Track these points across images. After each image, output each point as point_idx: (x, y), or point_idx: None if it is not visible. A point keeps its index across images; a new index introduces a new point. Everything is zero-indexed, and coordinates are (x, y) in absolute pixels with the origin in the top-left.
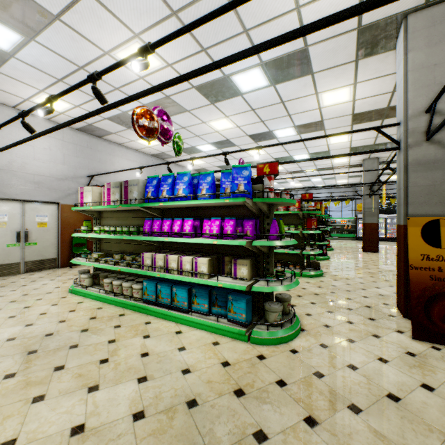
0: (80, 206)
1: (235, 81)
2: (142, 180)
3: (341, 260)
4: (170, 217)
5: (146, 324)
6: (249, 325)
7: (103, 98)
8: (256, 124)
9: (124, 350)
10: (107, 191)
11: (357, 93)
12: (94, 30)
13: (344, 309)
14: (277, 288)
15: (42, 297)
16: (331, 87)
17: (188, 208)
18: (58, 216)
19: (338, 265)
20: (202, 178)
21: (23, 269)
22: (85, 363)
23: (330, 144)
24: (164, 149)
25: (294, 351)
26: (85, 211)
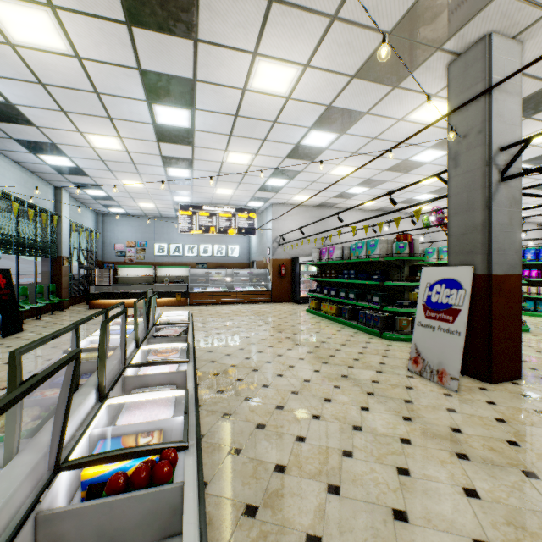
0: None
1: None
2: None
3: None
4: None
5: None
6: None
7: None
8: None
9: None
10: None
11: None
12: None
13: None
14: None
15: None
16: None
17: (530, 264)
18: None
19: None
20: (541, 250)
21: None
22: None
23: None
24: None
25: None
26: None
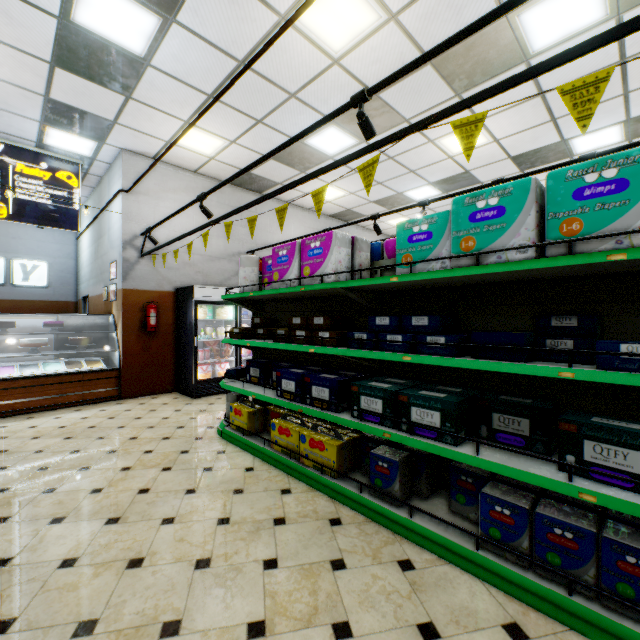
0: None
1: None
2: None
3: None
4: None
5: None
6: None
7: None
8: None
9: None
10: None
11: None
12: None
13: None
14: None
15: None
16: None
17: None
18: None
19: None
20: None
21: None
22: None
23: None
24: None
25: None
26: None
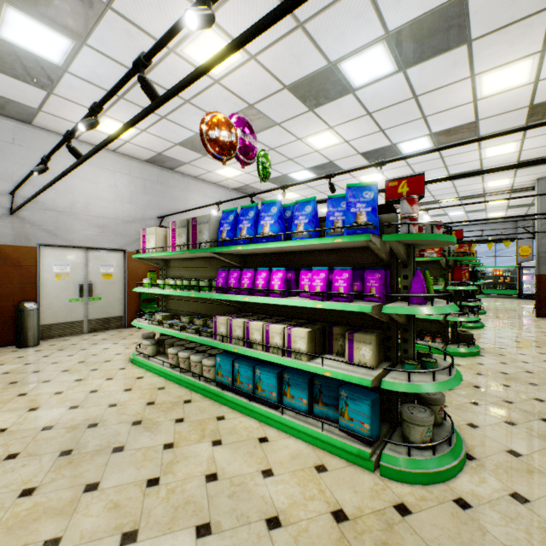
0: (142, 253)
1: (344, 71)
2: (214, 215)
3: (504, 329)
4: (253, 266)
5: (218, 420)
6: (375, 441)
7: (154, 93)
8: (373, 136)
9: (183, 464)
10: (172, 233)
11: (545, 67)
12: (153, 18)
13: (536, 419)
14: (426, 386)
15: (98, 367)
16: (499, 62)
17: (278, 254)
18: (125, 266)
19: (502, 338)
20: (298, 208)
21: (87, 328)
22: (127, 482)
23: (485, 159)
24: (248, 180)
25: (463, 503)
26: (148, 259)
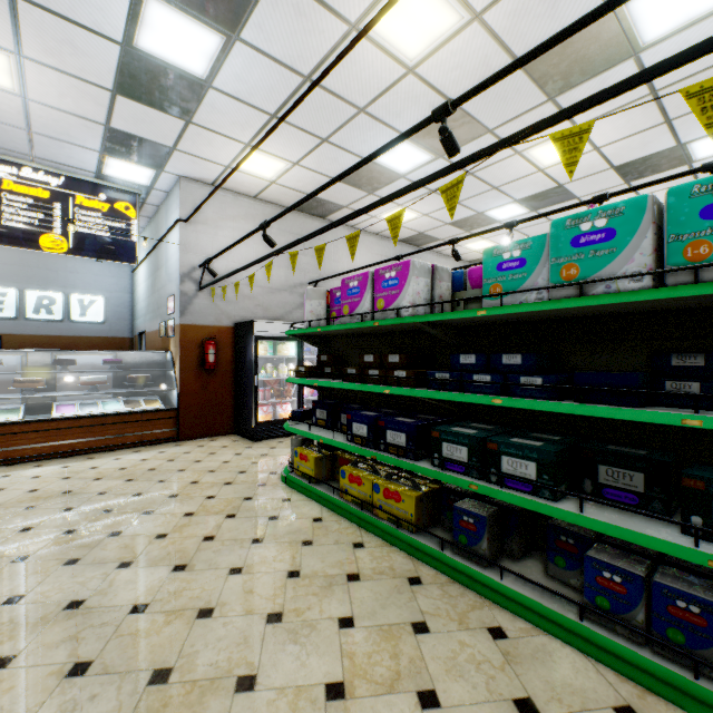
0: None
1: None
2: None
3: None
4: None
5: None
6: None
7: None
8: None
9: None
10: None
11: None
12: None
13: None
14: None
15: None
16: None
17: None
18: None
19: None
20: None
21: None
22: None
23: None
24: None
25: None
26: None
